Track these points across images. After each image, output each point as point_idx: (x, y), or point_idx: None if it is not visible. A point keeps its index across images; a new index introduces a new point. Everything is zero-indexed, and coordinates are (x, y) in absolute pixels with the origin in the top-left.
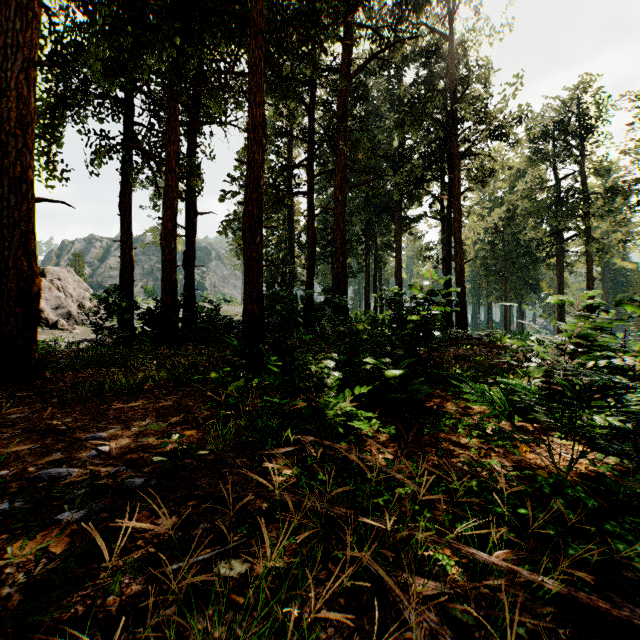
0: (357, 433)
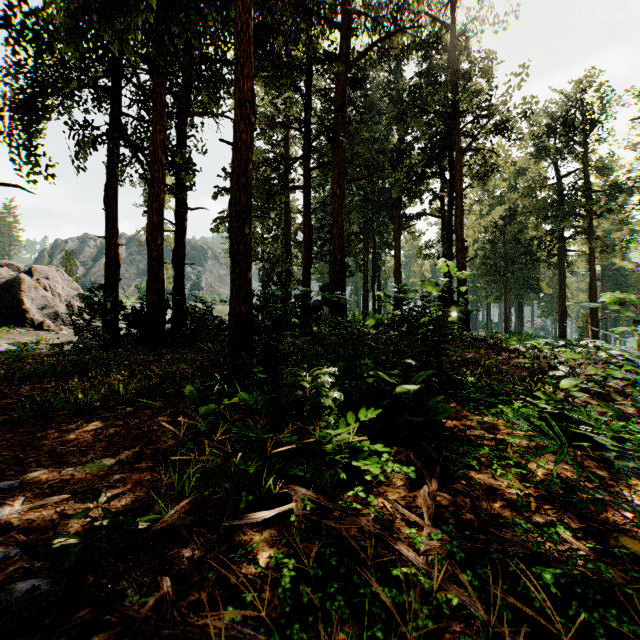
0: (363, 473)
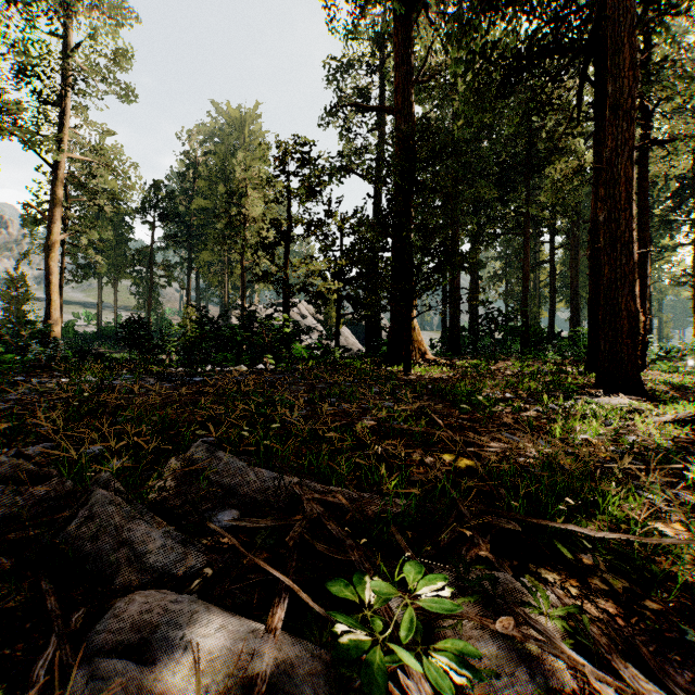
0: None
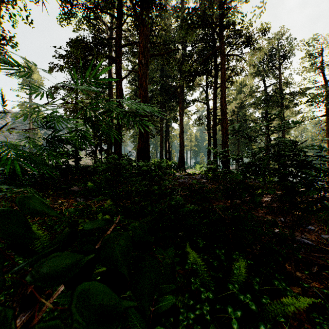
0: None
